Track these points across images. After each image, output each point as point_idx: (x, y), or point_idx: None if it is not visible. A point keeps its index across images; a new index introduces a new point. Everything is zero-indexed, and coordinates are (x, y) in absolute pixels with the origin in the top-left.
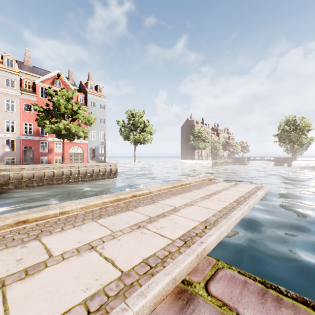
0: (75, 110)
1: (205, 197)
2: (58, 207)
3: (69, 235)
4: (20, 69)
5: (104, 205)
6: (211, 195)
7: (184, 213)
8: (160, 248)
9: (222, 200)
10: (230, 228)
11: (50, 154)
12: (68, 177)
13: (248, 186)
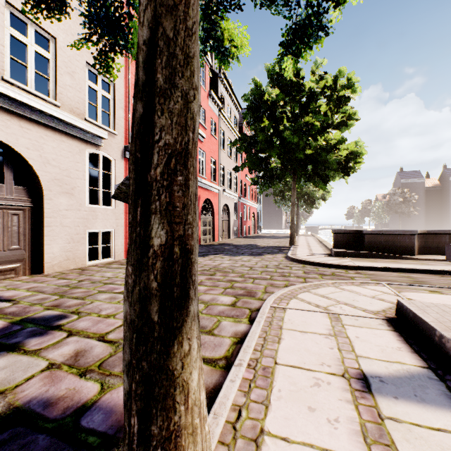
0: None
1: None
2: None
3: None
4: None
5: None
6: None
7: None
8: None
9: None
10: None
11: (246, 223)
12: None
13: None
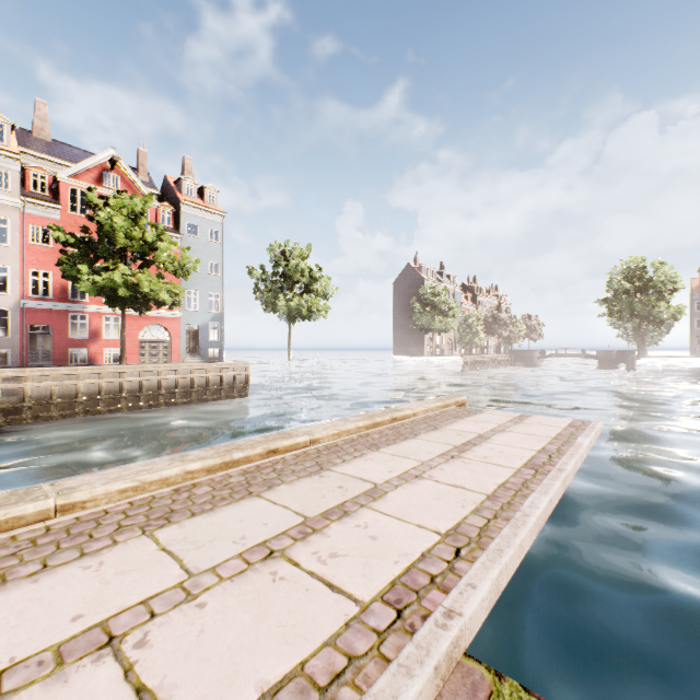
0: (150, 243)
1: (453, 452)
2: (55, 493)
3: (56, 588)
4: (24, 147)
5: (187, 480)
6: (467, 448)
7: (399, 504)
8: (322, 641)
9: (495, 462)
10: (524, 551)
11: (94, 344)
12: (133, 397)
13: (552, 422)
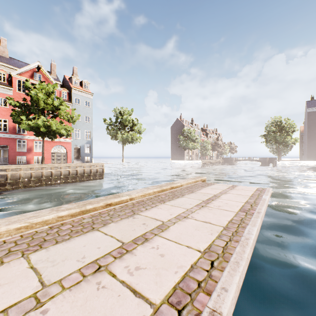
0: (56, 106)
1: (202, 204)
2: None
3: None
4: None
5: (58, 221)
6: (209, 201)
7: (176, 233)
8: None
9: (224, 209)
10: (248, 260)
11: (29, 154)
12: (48, 179)
13: (248, 189)
